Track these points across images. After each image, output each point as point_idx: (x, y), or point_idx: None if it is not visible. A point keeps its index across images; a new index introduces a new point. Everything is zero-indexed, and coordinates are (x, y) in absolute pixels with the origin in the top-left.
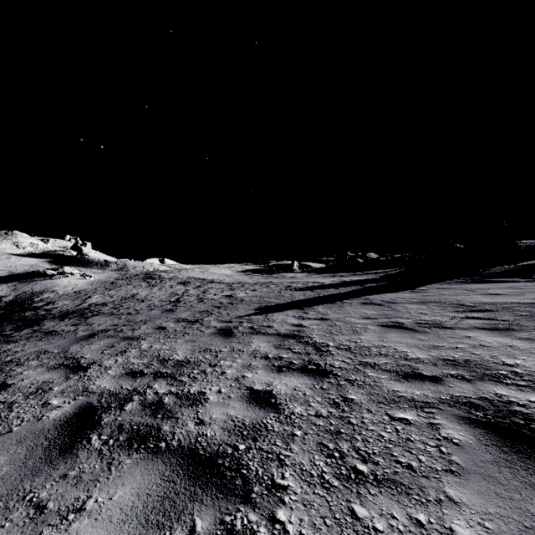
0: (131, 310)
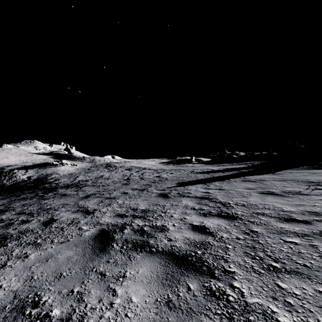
0: (104, 184)
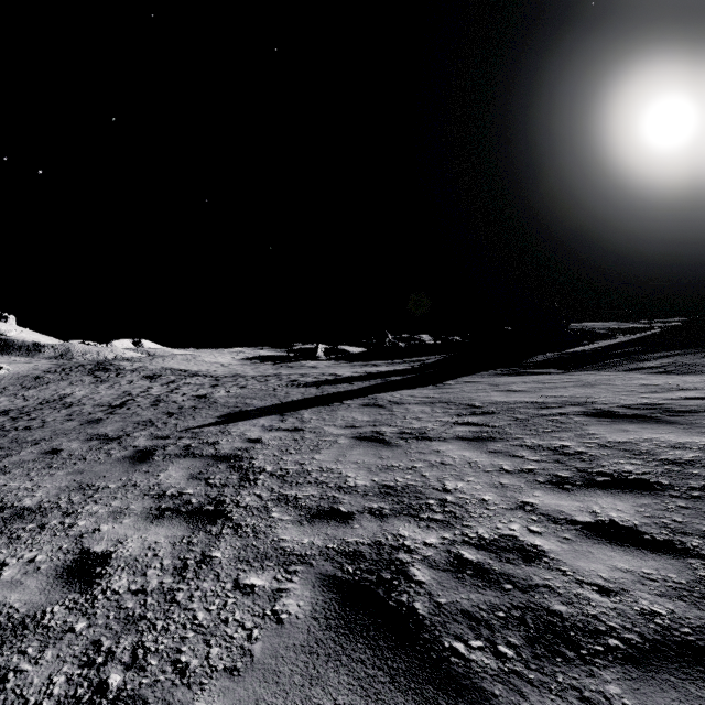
0: (36, 422)
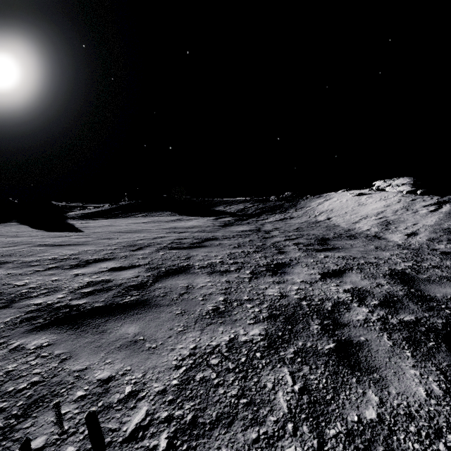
0: None
